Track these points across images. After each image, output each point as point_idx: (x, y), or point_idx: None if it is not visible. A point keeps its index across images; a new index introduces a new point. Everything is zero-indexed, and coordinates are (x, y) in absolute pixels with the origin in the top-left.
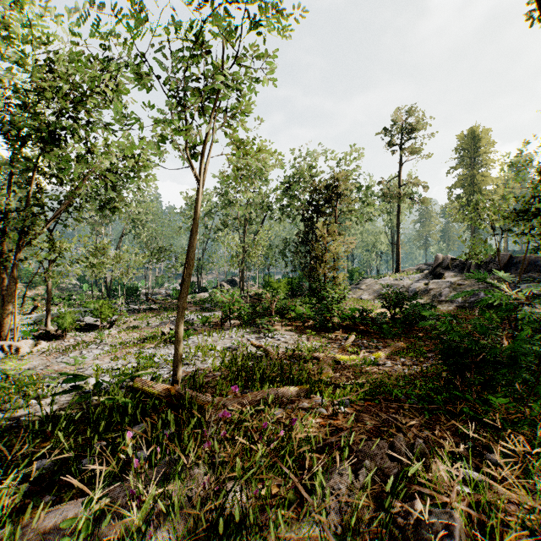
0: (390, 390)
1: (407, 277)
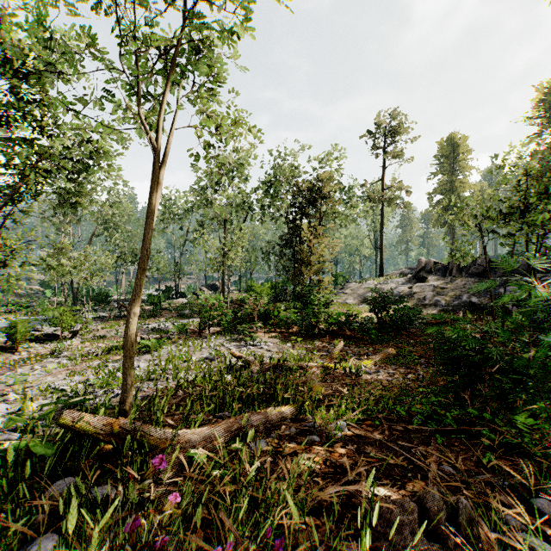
0: (390, 407)
1: (391, 281)
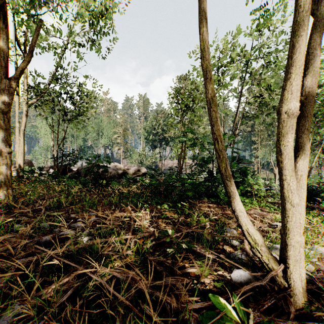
0: None
1: None
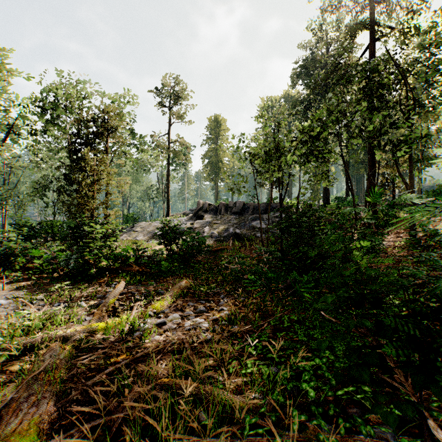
0: None
1: (177, 219)
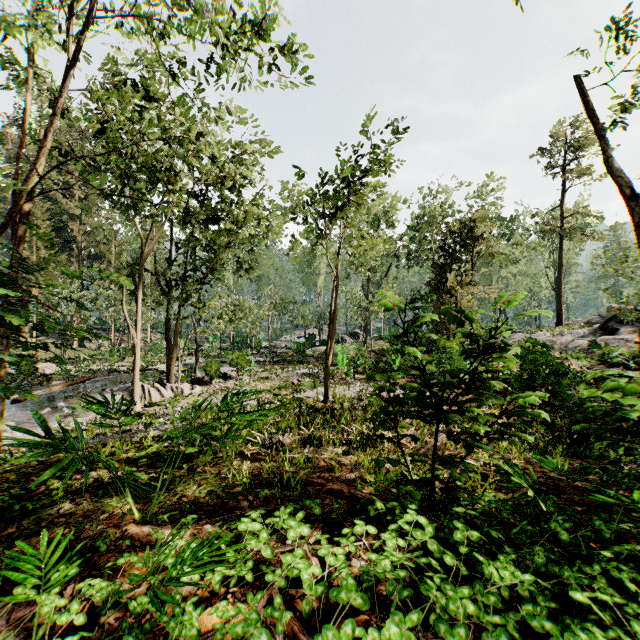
0: None
1: (569, 332)
